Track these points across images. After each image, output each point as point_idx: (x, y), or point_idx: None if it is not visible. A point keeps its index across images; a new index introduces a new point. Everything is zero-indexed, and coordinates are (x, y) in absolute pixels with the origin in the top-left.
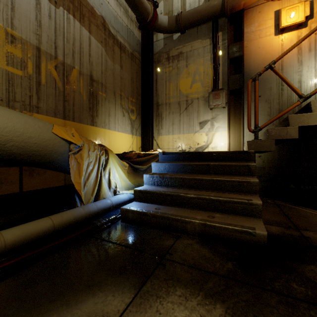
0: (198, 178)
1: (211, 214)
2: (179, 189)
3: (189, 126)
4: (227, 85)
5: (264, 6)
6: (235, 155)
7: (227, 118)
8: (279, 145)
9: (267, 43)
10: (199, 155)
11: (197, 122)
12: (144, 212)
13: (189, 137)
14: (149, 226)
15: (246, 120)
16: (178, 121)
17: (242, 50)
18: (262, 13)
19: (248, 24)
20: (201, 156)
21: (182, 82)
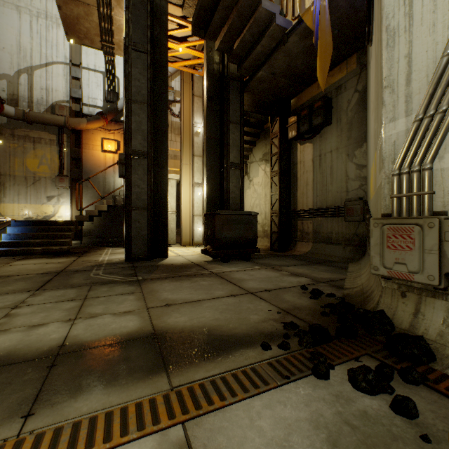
0: (43, 233)
1: (48, 247)
2: (30, 240)
3: (38, 198)
4: (70, 174)
5: (96, 132)
6: (66, 223)
7: (70, 197)
8: (104, 217)
9: (97, 155)
10: (44, 223)
11: (46, 196)
12: (10, 249)
13: (38, 207)
14: (13, 256)
15: (85, 199)
16: (25, 193)
17: (81, 155)
18: (95, 135)
19: (86, 138)
20: (46, 223)
21: (29, 161)
